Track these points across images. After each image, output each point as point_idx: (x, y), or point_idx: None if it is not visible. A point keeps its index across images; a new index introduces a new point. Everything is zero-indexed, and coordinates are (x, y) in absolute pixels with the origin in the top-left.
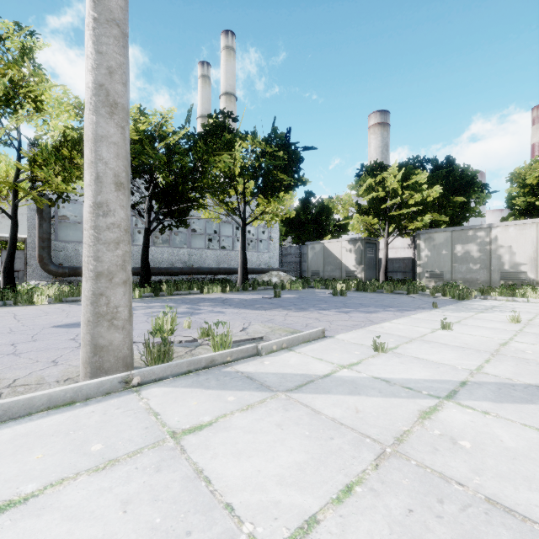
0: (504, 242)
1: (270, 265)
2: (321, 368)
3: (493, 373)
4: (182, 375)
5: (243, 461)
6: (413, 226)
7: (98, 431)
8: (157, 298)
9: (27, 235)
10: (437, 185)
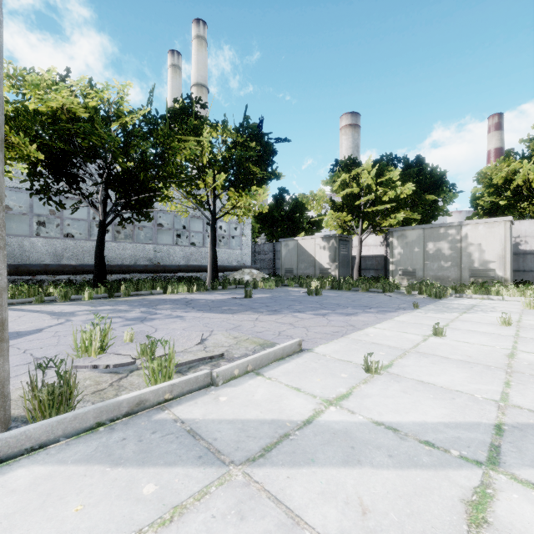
0: (473, 239)
1: (243, 263)
2: (299, 406)
3: (527, 406)
4: (85, 432)
5: None
6: (387, 223)
7: None
8: (110, 300)
9: None
10: (410, 183)
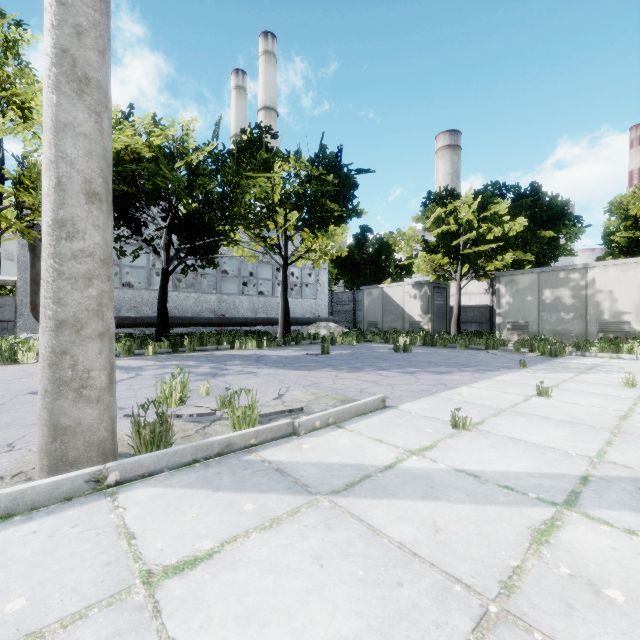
0: (603, 285)
1: (318, 315)
2: (381, 455)
3: (623, 462)
4: (184, 466)
5: (253, 634)
6: (492, 266)
7: (29, 571)
8: (175, 355)
9: (17, 277)
10: (521, 217)
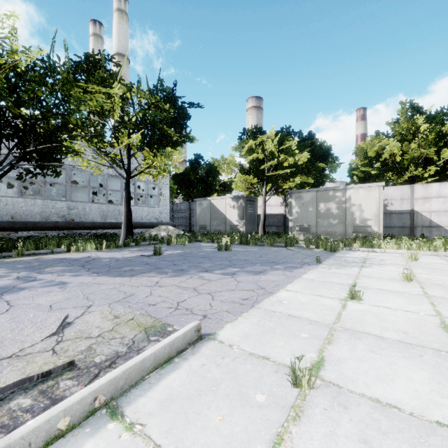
0: (355, 201)
1: (161, 220)
2: None
3: None
4: None
5: None
6: (287, 185)
7: None
8: None
9: None
10: (305, 152)
